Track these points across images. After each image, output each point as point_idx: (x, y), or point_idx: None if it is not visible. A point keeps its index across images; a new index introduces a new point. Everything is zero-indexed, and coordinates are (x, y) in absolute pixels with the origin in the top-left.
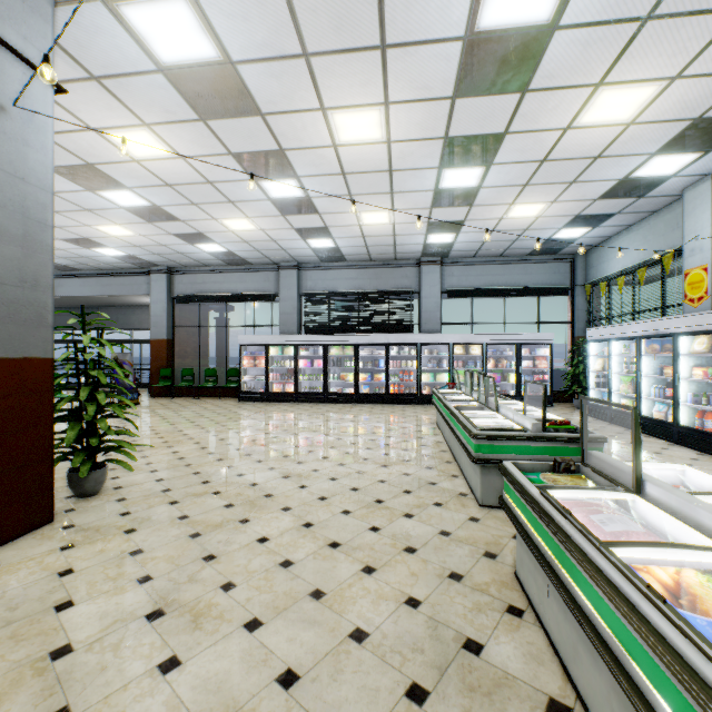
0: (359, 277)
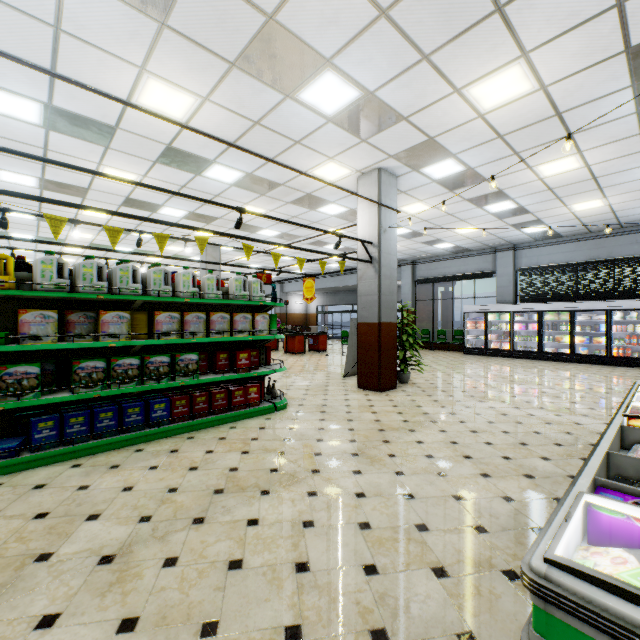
0: (577, 249)
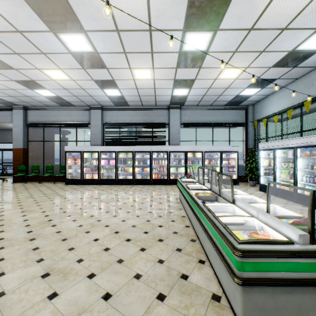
0: (136, 115)
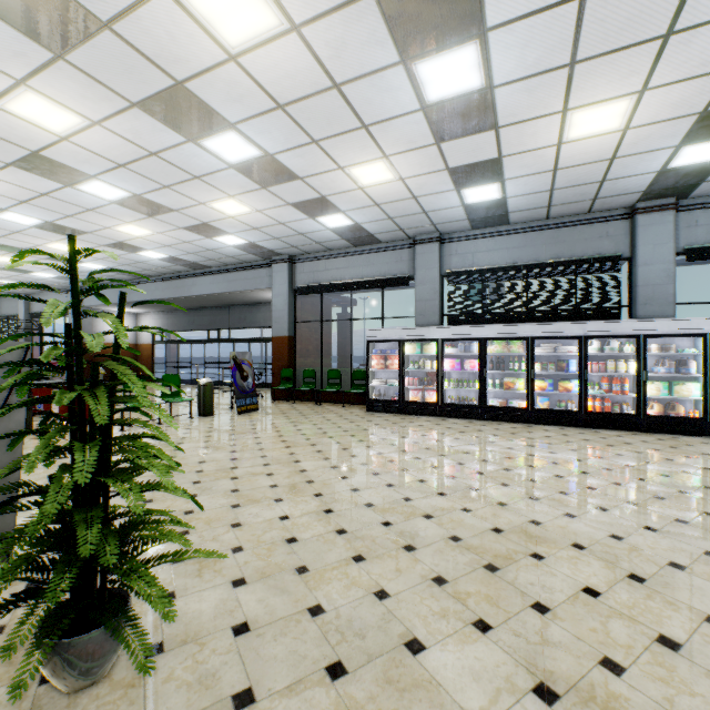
0: (528, 244)
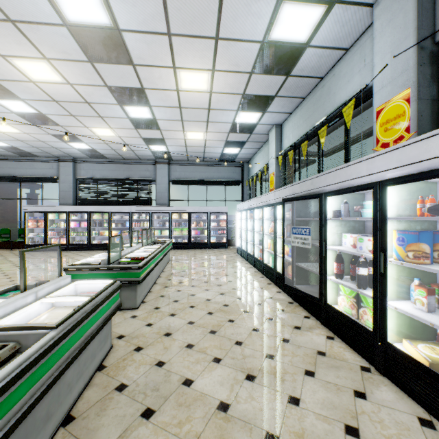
0: (117, 169)
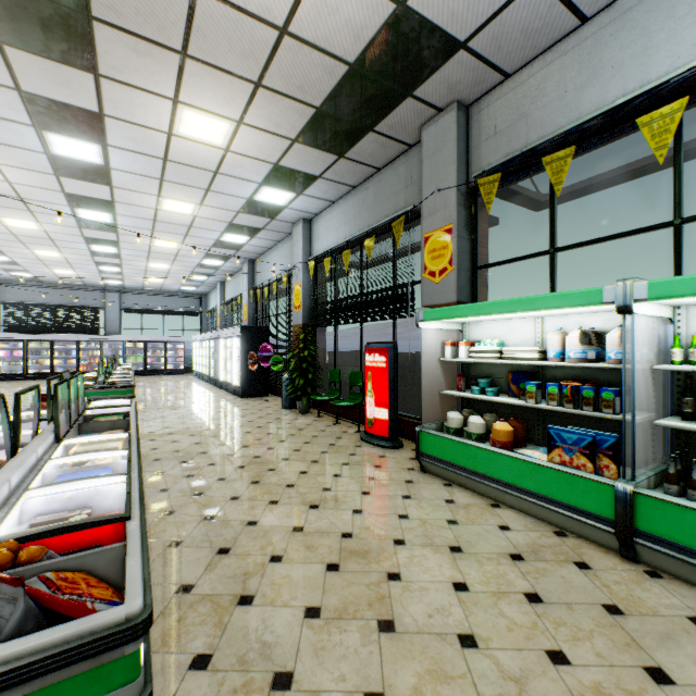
0: (56, 295)
